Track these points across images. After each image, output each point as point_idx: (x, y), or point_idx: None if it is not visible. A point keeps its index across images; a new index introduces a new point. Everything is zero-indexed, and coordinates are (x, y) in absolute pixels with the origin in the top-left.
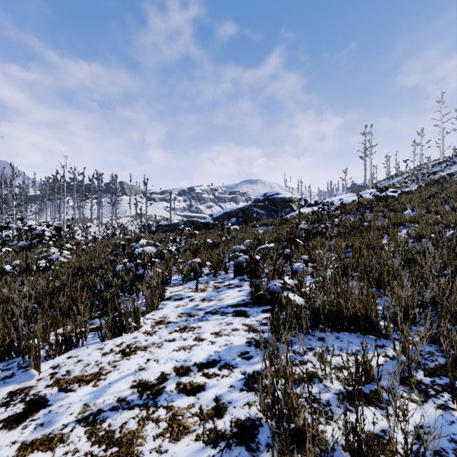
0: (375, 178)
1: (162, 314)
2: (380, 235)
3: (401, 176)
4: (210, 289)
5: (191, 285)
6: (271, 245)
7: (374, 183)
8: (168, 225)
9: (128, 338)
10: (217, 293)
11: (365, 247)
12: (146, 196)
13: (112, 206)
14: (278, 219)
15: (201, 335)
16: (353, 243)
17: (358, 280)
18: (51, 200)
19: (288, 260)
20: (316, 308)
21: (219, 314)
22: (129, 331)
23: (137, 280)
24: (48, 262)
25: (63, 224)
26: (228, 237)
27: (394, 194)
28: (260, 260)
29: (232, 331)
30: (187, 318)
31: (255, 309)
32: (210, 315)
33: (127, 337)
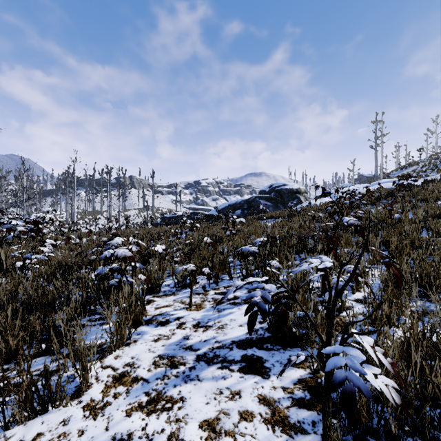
0: (384, 168)
1: (131, 356)
2: (419, 230)
3: (416, 166)
4: (208, 305)
5: (184, 297)
6: (327, 265)
7: (387, 173)
8: (172, 217)
9: (52, 423)
10: (217, 312)
11: (409, 246)
12: (153, 189)
13: (119, 198)
14: (286, 211)
15: (182, 428)
16: (390, 240)
17: (422, 298)
18: (63, 193)
19: (326, 274)
20: (407, 383)
21: (218, 364)
22: (61, 403)
23: (114, 290)
24: (23, 261)
25: (74, 216)
26: (232, 231)
27: (415, 183)
28: (278, 267)
29: (240, 421)
30: (166, 369)
31: (278, 355)
32: (203, 367)
33: (53, 418)
